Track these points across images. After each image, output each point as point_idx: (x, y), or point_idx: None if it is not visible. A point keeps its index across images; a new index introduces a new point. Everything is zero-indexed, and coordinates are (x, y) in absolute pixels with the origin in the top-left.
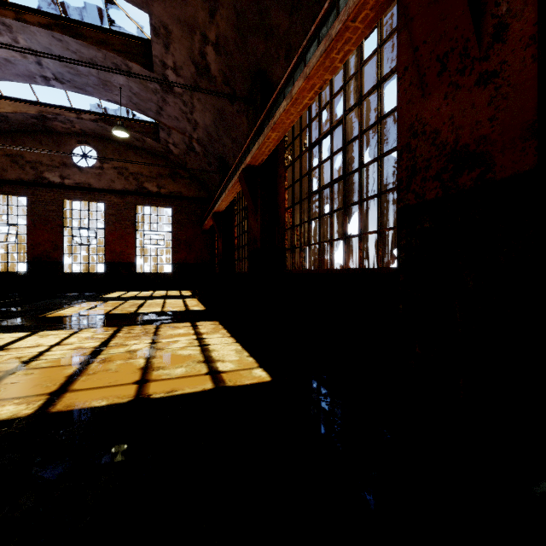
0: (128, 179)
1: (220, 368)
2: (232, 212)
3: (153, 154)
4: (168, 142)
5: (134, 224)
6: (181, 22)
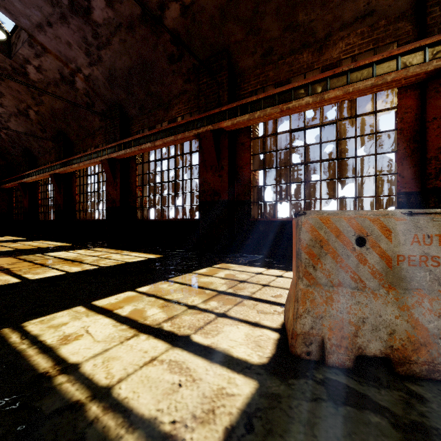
0: None
1: (58, 245)
2: (36, 183)
3: None
4: None
5: None
6: (14, 96)
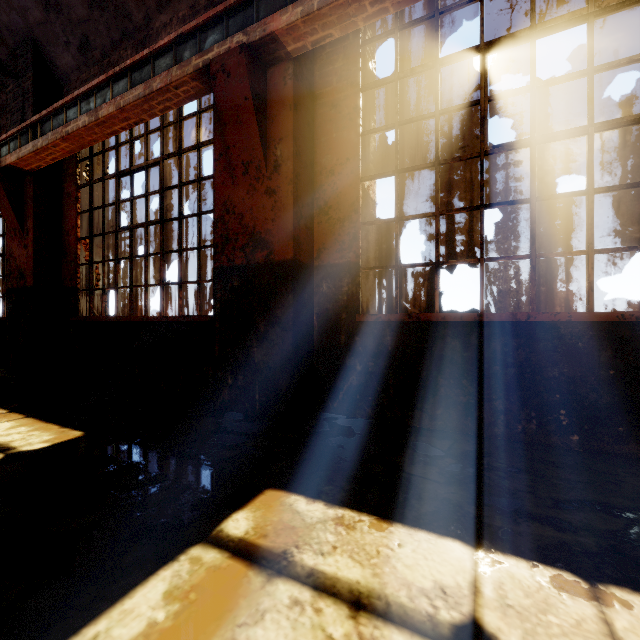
0: None
1: None
2: None
3: None
4: None
5: None
6: None
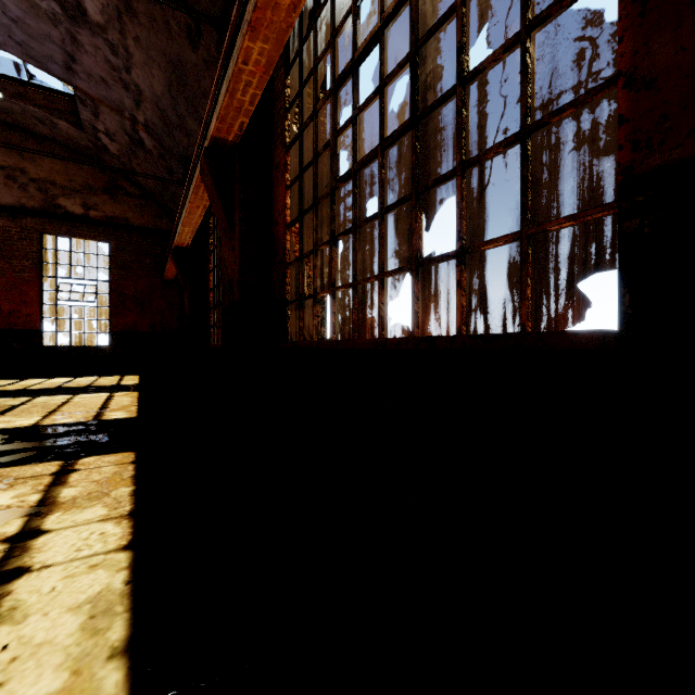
0: (26, 189)
1: None
2: (206, 249)
3: (74, 152)
4: (97, 128)
5: (38, 266)
6: None
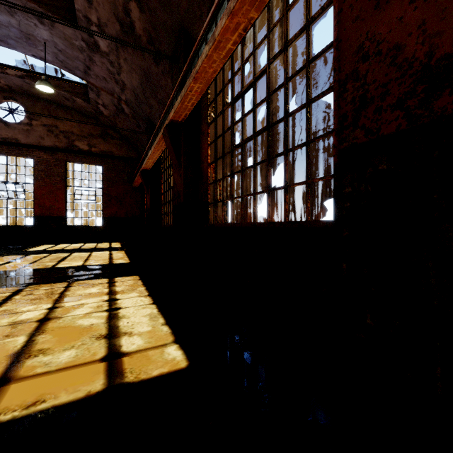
0: (58, 137)
1: (123, 348)
2: (159, 170)
3: (83, 115)
4: (98, 102)
5: (64, 180)
6: None
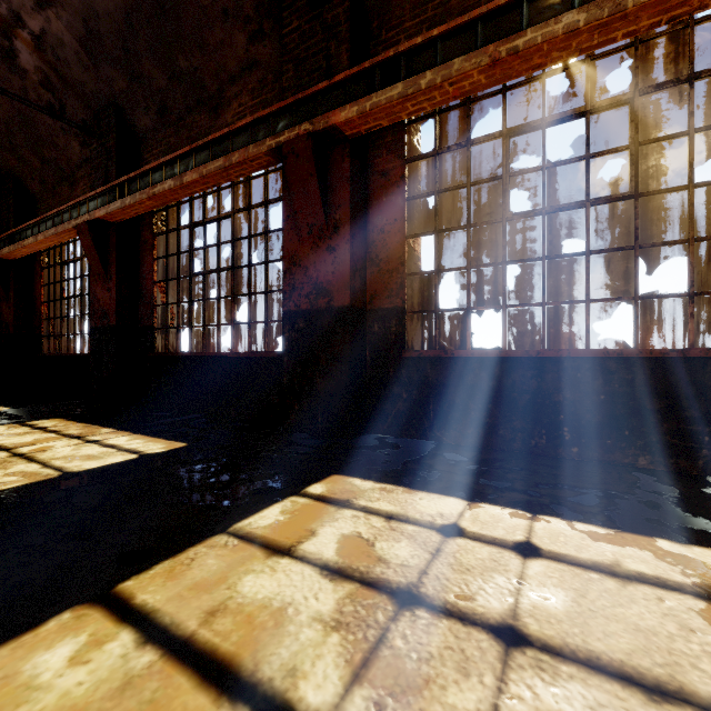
0: None
1: None
2: None
3: None
4: None
5: None
6: None
